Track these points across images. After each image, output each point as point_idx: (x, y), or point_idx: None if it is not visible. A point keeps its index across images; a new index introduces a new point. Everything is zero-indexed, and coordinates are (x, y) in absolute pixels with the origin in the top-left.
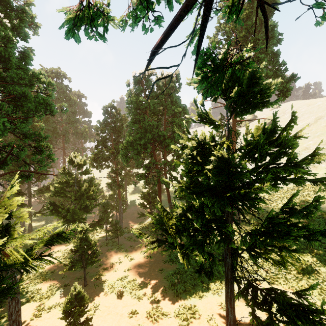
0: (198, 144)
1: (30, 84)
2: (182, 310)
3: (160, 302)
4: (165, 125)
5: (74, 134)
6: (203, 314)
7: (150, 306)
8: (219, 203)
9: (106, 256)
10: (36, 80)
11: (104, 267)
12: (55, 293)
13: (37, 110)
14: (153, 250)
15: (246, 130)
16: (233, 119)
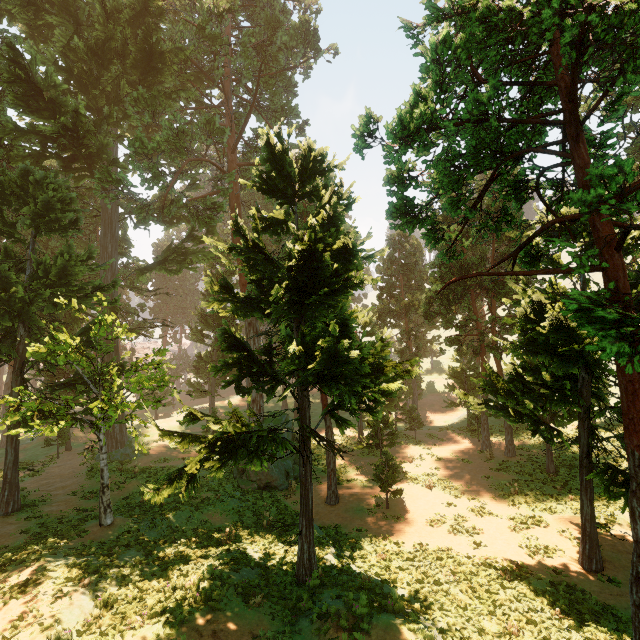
0: (533, 302)
1: None
2: (520, 516)
3: (486, 505)
4: (493, 260)
5: None
6: (552, 525)
7: (472, 505)
8: (560, 364)
9: (400, 450)
10: None
11: (401, 460)
12: (349, 471)
13: None
14: (480, 409)
15: None
16: None
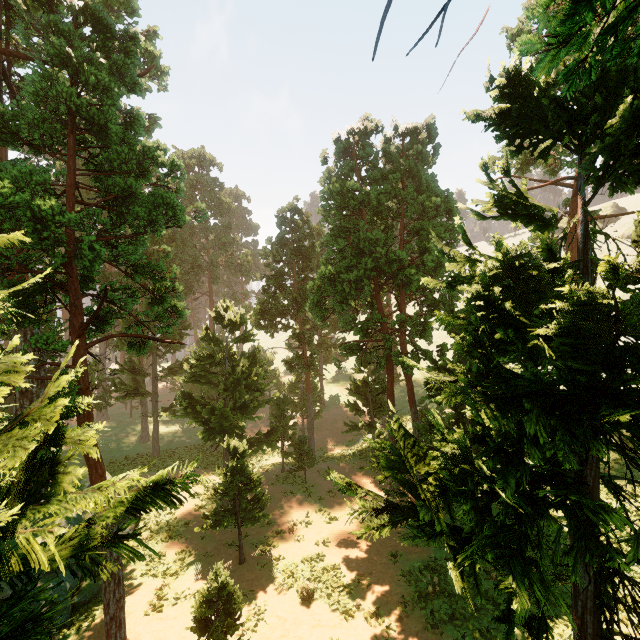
0: (504, 270)
1: (142, 172)
2: None
3: (392, 633)
4: (402, 239)
5: (228, 266)
6: None
7: (371, 639)
8: (567, 433)
9: (281, 506)
10: (150, 161)
11: (277, 529)
12: (188, 568)
13: (153, 219)
14: (378, 532)
15: (637, 231)
16: (570, 216)
